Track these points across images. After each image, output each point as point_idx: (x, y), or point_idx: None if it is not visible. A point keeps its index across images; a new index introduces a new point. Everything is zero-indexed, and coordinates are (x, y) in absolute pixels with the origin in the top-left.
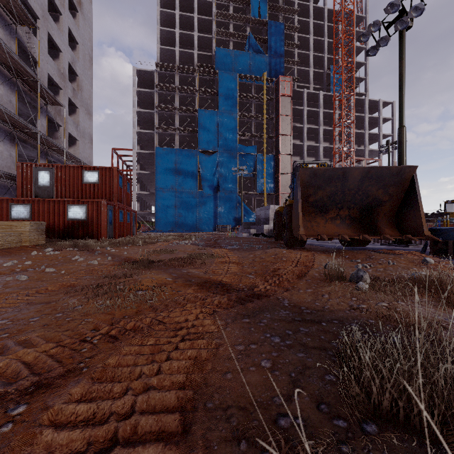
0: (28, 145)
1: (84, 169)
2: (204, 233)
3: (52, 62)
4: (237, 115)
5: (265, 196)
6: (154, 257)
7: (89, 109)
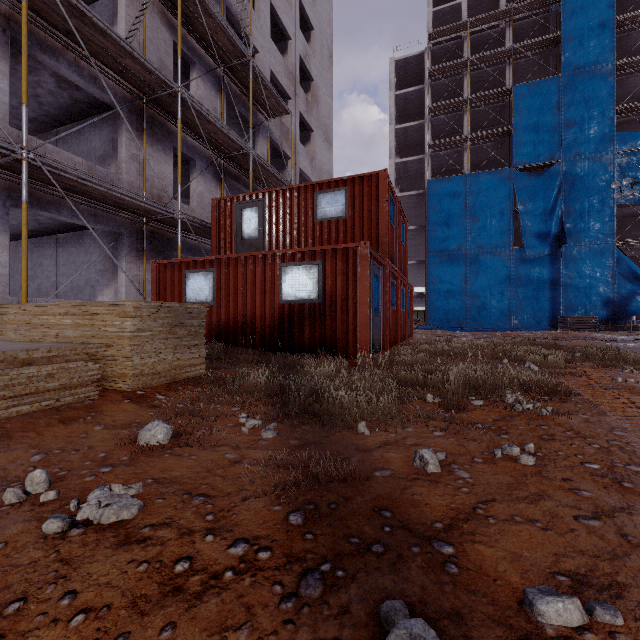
0: (241, 184)
1: (318, 189)
2: (541, 333)
3: (276, 53)
4: (615, 69)
5: None
6: None
7: (328, 134)
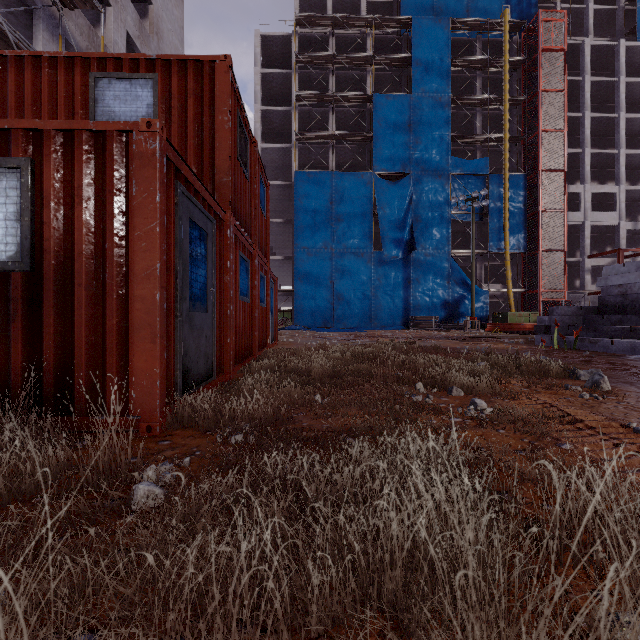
0: None
1: (98, 69)
2: (400, 332)
3: None
4: (450, 101)
5: (508, 258)
6: None
7: None
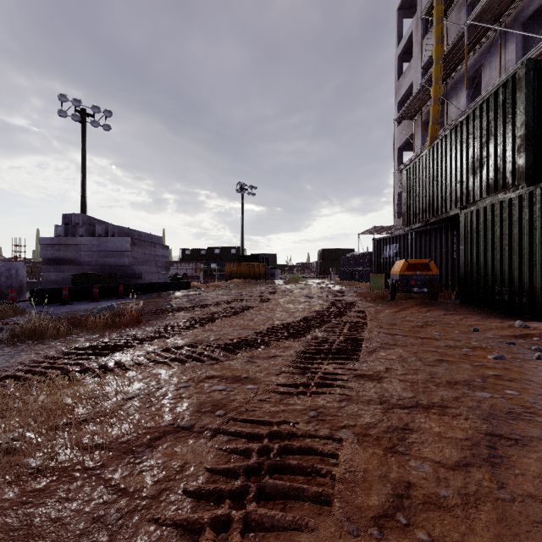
0: None
1: None
2: None
3: None
4: None
5: None
6: None
7: None
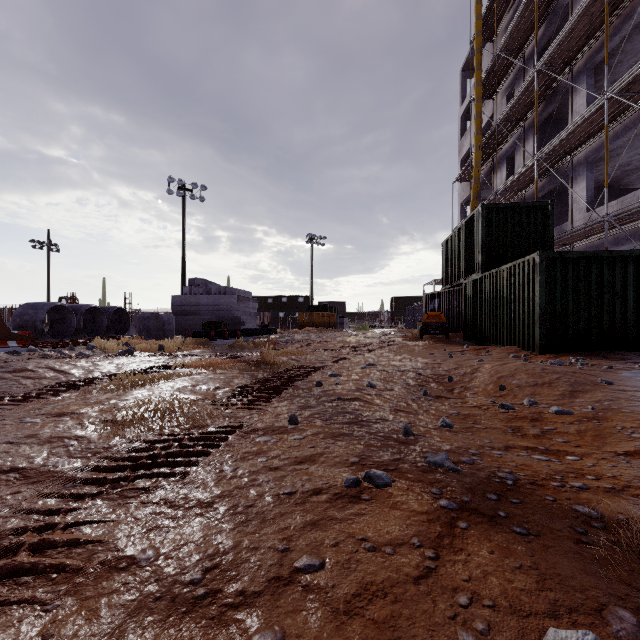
0: None
1: None
2: None
3: None
4: None
5: None
6: (230, 388)
7: None
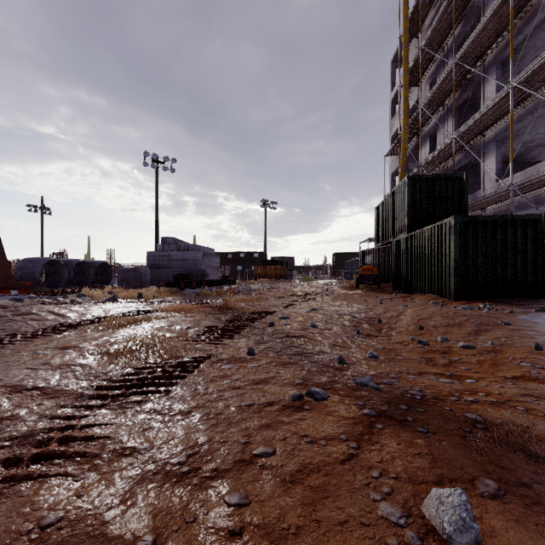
0: None
1: None
2: None
3: None
4: None
5: None
6: (199, 328)
7: None
